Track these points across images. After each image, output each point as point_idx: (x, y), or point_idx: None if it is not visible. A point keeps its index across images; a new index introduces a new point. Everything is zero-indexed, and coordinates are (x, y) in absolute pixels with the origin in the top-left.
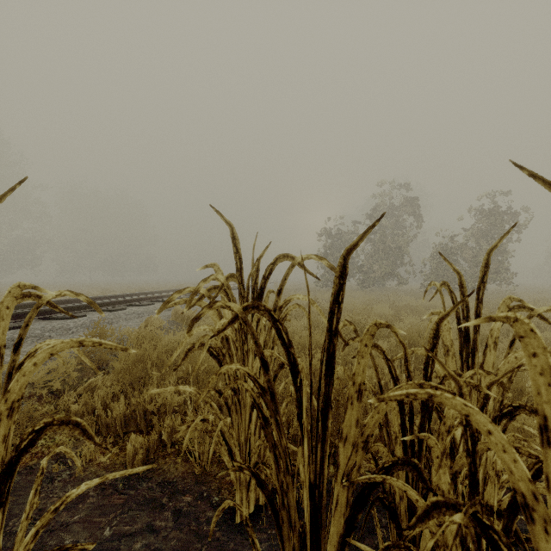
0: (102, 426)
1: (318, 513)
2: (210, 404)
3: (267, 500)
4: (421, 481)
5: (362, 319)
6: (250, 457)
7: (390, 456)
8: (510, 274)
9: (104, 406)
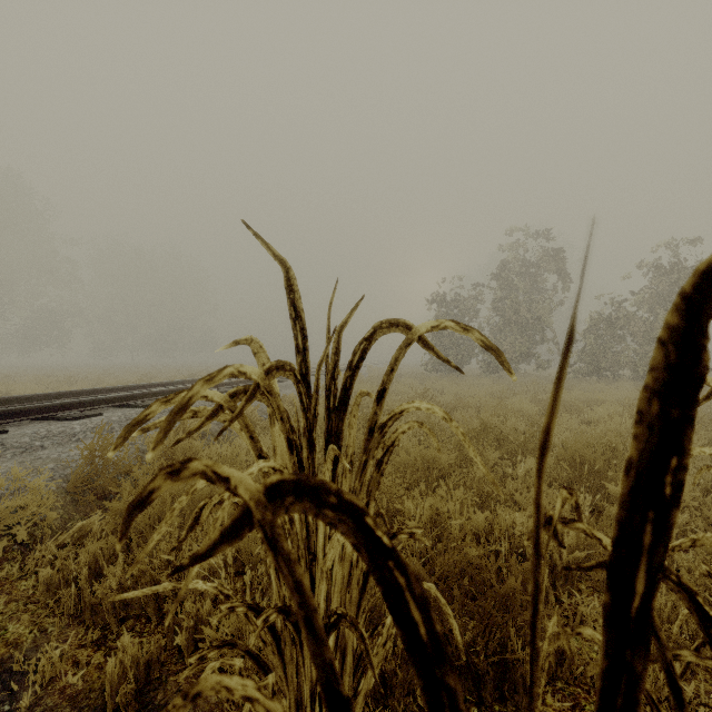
0: (85, 608)
1: None
2: (244, 613)
3: None
4: None
5: (497, 422)
6: None
7: None
8: None
9: (96, 569)
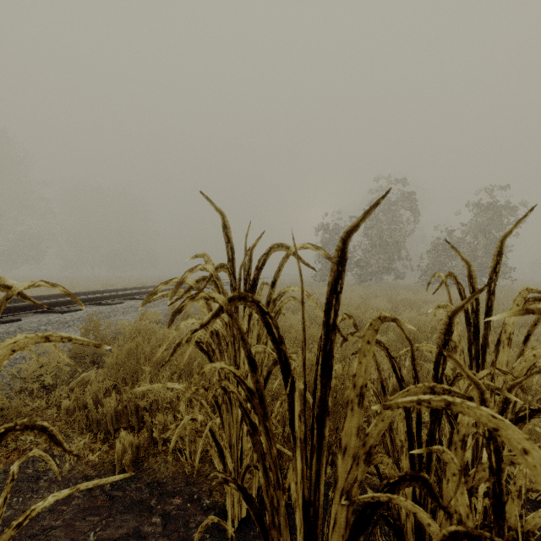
0: (93, 422)
1: (314, 534)
2: (200, 402)
3: (255, 517)
4: (432, 499)
5: (359, 313)
6: (242, 459)
7: (395, 468)
8: (509, 268)
9: (96, 402)
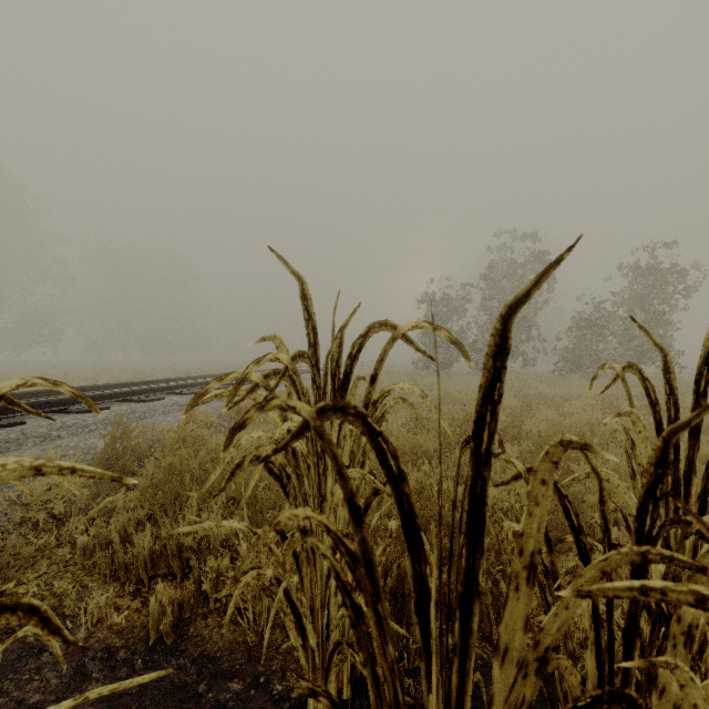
0: (120, 567)
1: None
2: (269, 547)
3: None
4: None
5: None
6: (330, 631)
7: (576, 672)
8: (675, 352)
9: (124, 538)
